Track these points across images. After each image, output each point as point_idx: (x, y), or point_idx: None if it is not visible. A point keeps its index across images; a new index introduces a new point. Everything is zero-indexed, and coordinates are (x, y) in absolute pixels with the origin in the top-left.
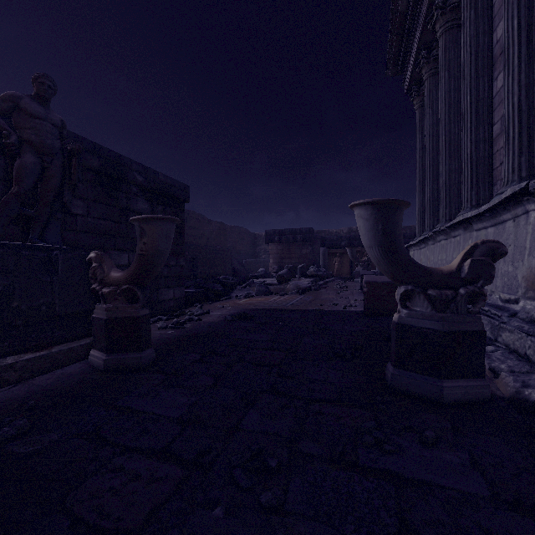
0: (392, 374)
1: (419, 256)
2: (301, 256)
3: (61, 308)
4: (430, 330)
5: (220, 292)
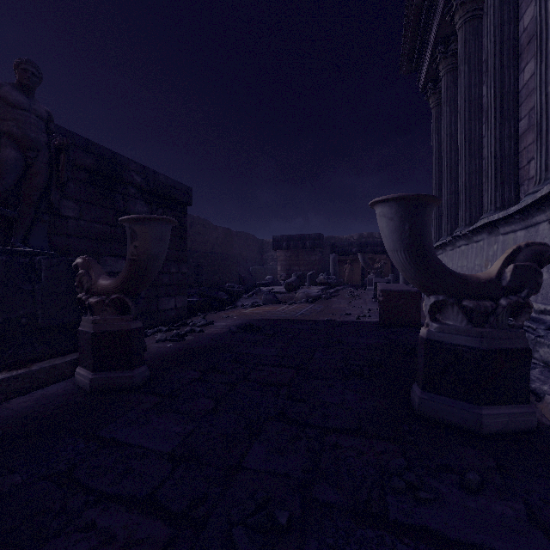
0: (420, 397)
1: None
2: (310, 263)
3: (44, 320)
4: (466, 348)
5: (225, 300)
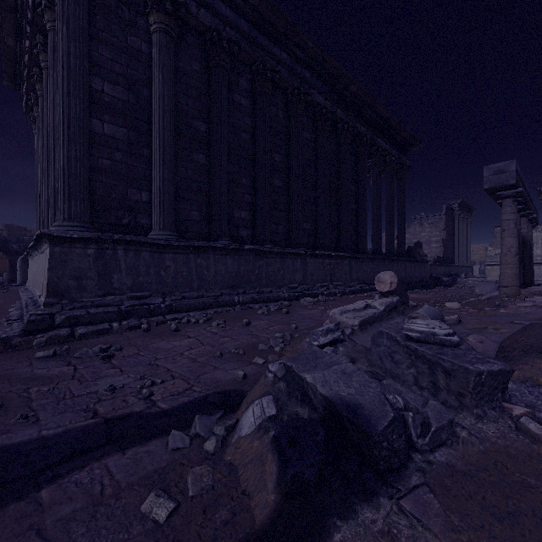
0: None
1: (32, 265)
2: None
3: None
4: None
5: None
